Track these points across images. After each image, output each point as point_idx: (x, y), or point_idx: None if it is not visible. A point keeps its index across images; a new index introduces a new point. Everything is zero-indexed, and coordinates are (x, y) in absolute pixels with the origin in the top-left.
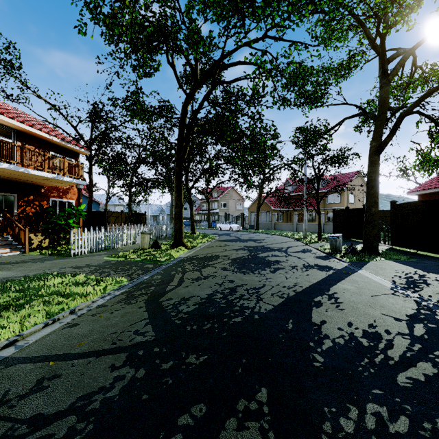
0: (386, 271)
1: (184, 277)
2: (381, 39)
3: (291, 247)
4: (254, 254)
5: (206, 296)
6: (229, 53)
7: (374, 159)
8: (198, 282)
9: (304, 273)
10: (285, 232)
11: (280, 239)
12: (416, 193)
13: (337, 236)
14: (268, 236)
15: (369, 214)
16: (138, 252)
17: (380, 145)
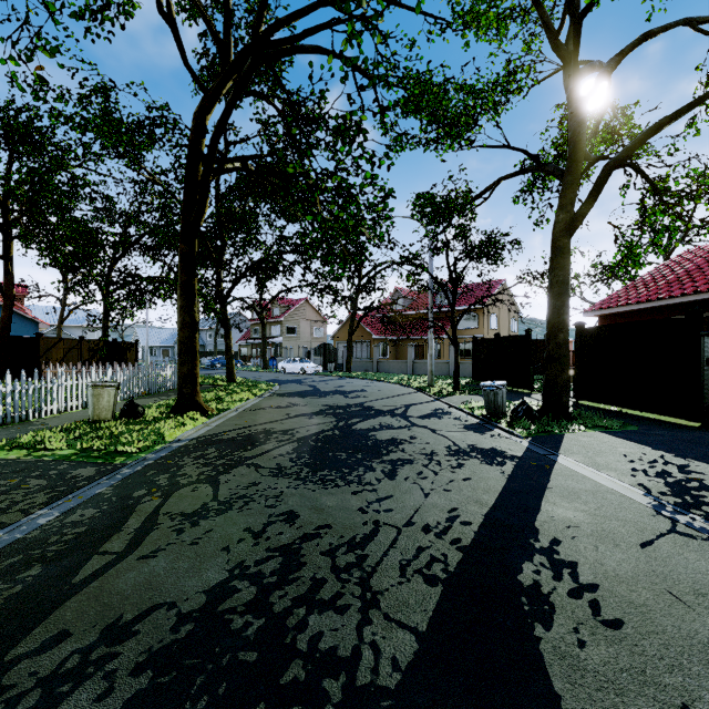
0: (610, 459)
1: (163, 510)
2: (576, 24)
3: (413, 405)
4: (345, 425)
5: (201, 603)
6: (295, 14)
7: (562, 244)
8: (196, 528)
9: (457, 473)
10: (394, 375)
11: (389, 390)
12: (597, 313)
13: (498, 385)
14: (368, 385)
15: (554, 344)
16: (77, 430)
17: (572, 218)
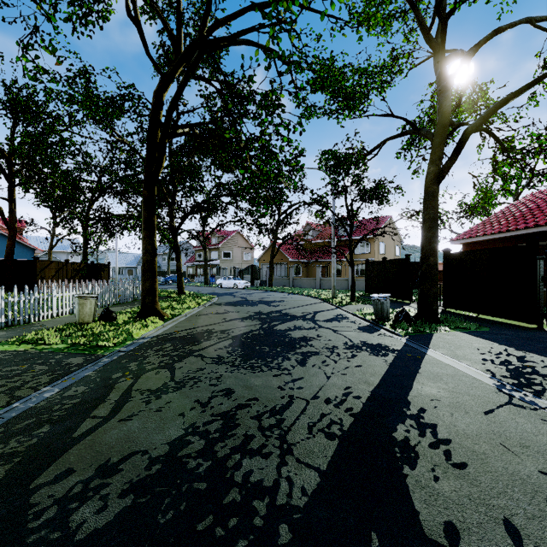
0: (467, 352)
1: (135, 387)
2: (442, 23)
3: (319, 312)
4: (268, 327)
5: (165, 451)
6: (230, 16)
7: (432, 190)
8: (159, 400)
9: (351, 362)
10: (306, 289)
11: (301, 300)
12: (461, 242)
13: (383, 297)
14: (285, 296)
15: (426, 266)
16: (67, 330)
17: (440, 170)
